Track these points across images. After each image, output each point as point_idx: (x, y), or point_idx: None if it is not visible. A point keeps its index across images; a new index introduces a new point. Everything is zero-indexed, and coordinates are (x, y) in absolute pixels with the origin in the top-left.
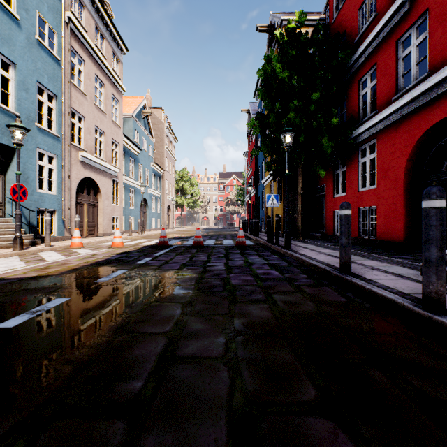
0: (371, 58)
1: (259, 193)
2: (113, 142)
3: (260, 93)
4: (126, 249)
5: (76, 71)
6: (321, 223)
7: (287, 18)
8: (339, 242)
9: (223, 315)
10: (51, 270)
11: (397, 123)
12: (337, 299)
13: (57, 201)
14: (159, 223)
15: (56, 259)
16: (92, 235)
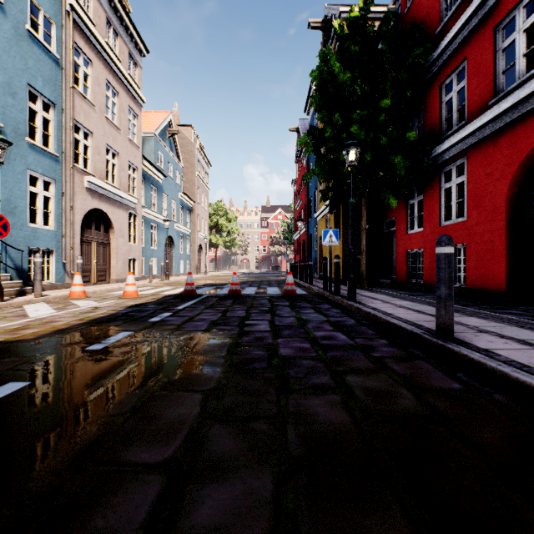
0: (459, 52)
1: (311, 229)
2: (130, 165)
3: (313, 102)
4: (141, 300)
5: (81, 74)
6: (390, 266)
7: (347, 9)
8: (414, 290)
9: (268, 419)
10: (26, 332)
11: (495, 136)
12: (446, 384)
13: (55, 238)
14: (189, 267)
15: (43, 314)
16: (102, 281)
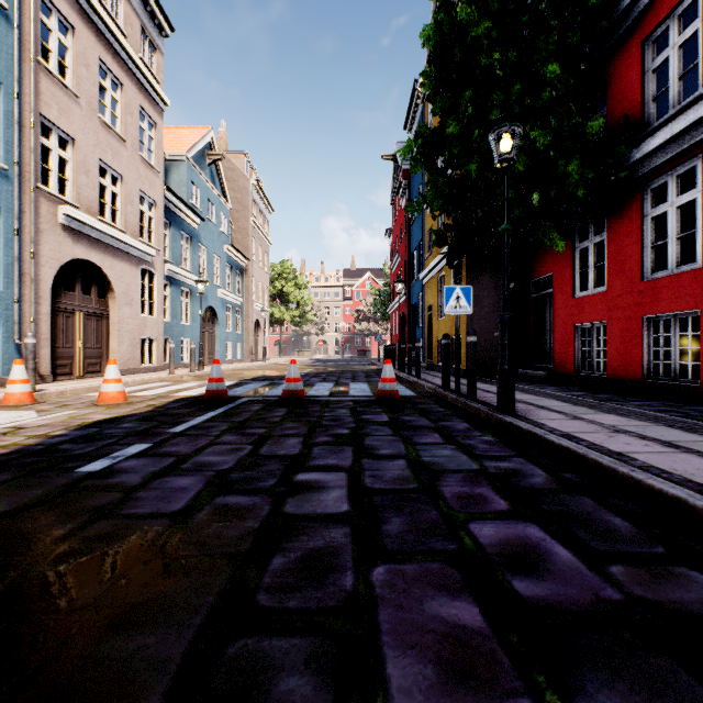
0: None
1: (414, 297)
2: (143, 197)
3: (425, 83)
4: (123, 410)
5: (53, 44)
6: (541, 349)
7: None
8: (594, 389)
9: None
10: None
11: None
12: None
13: (1, 304)
14: (240, 351)
15: None
16: (95, 372)
